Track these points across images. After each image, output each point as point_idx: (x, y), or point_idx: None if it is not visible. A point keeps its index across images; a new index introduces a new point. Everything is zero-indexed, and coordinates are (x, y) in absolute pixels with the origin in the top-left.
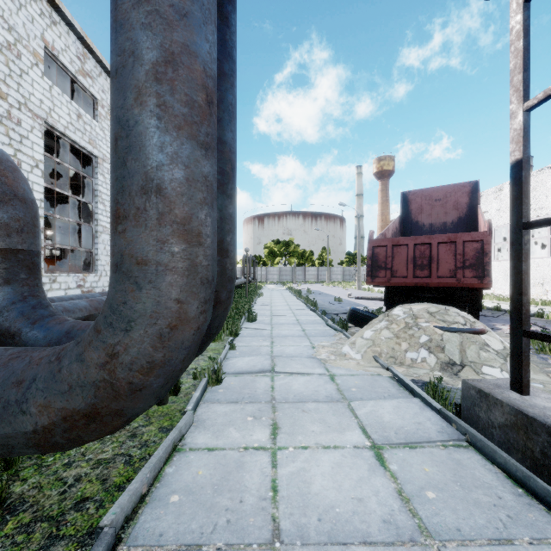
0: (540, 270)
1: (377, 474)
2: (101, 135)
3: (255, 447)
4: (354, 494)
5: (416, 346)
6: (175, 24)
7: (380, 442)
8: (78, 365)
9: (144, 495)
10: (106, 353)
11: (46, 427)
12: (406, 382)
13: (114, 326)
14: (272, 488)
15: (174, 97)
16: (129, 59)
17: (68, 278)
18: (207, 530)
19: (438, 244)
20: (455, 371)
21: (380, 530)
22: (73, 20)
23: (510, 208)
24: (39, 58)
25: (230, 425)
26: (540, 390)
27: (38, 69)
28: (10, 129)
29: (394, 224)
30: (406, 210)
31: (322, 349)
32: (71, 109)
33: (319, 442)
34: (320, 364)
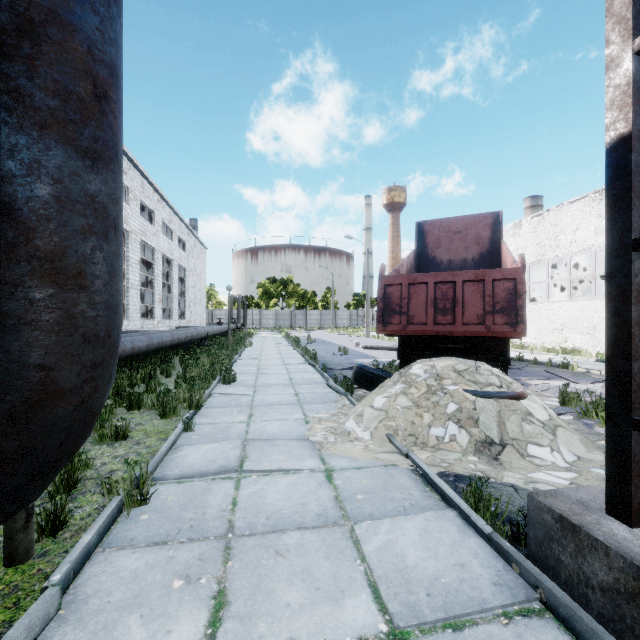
0: (559, 315)
1: None
2: None
3: None
4: None
5: (442, 418)
6: None
7: (404, 621)
8: None
9: None
10: None
11: None
12: (435, 481)
13: None
14: None
15: None
16: None
17: None
18: None
19: (464, 282)
20: (493, 453)
21: None
22: None
23: (608, 217)
24: None
25: (133, 608)
26: None
27: None
28: None
29: (409, 259)
30: (422, 243)
31: (318, 425)
32: None
33: (297, 634)
34: (314, 451)
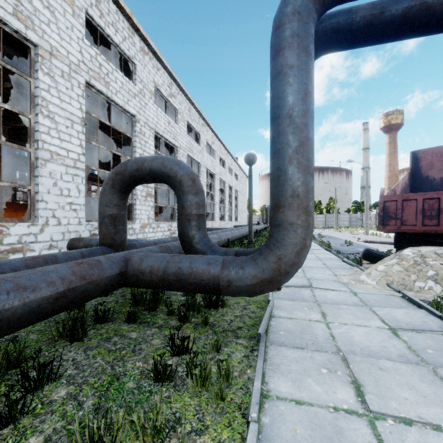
0: None
1: (394, 339)
2: (179, 132)
3: (314, 320)
4: (380, 344)
5: (423, 278)
6: (303, 130)
7: (395, 327)
8: (265, 262)
9: (266, 330)
10: (277, 258)
11: (254, 284)
12: (414, 300)
13: (279, 248)
14: (331, 336)
15: (303, 159)
16: (285, 146)
17: (164, 224)
18: (303, 344)
19: None
20: None
21: (397, 358)
22: (167, 64)
23: None
24: (152, 93)
25: (295, 310)
26: None
27: (152, 100)
28: (141, 139)
29: (404, 180)
30: (416, 167)
31: (343, 277)
32: (165, 120)
33: (353, 323)
34: (344, 286)
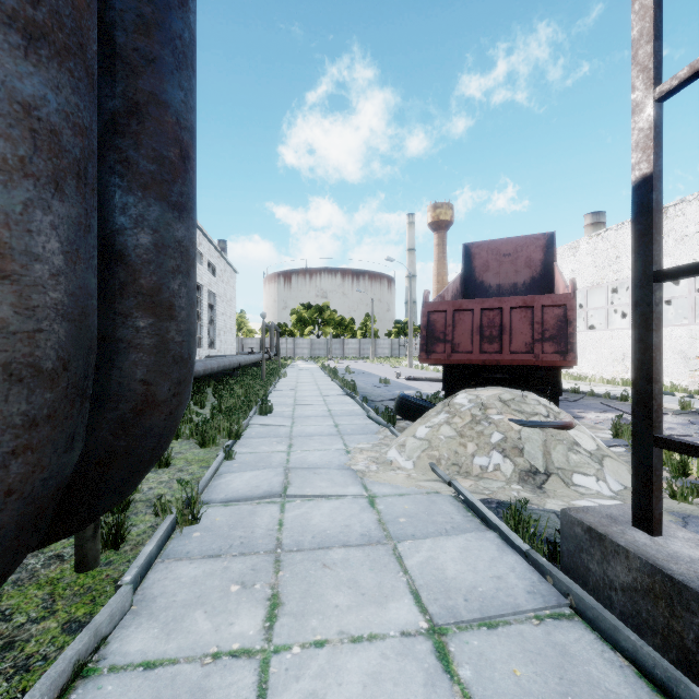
0: (620, 344)
1: (439, 693)
2: None
3: (233, 651)
4: None
5: (486, 448)
6: None
7: (443, 619)
8: None
9: None
10: None
11: None
12: (476, 506)
13: None
14: None
15: None
16: None
17: None
18: None
19: (511, 309)
20: (538, 482)
21: None
22: None
23: (633, 250)
24: None
25: (197, 606)
26: (673, 524)
27: None
28: None
29: (455, 284)
30: (469, 267)
31: (359, 455)
32: None
33: (346, 628)
34: (356, 479)
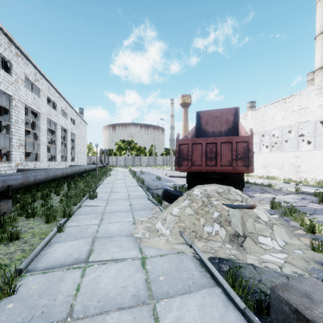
0: (265, 160)
1: None
2: None
3: None
4: None
5: (210, 221)
6: None
7: None
8: None
9: None
10: None
11: None
12: (207, 265)
13: None
14: None
15: None
16: None
17: None
18: None
19: (221, 143)
20: (240, 242)
21: None
22: None
23: None
24: None
25: None
26: None
27: None
28: None
29: (192, 130)
30: (199, 122)
31: (140, 226)
32: None
33: None
34: (136, 244)
